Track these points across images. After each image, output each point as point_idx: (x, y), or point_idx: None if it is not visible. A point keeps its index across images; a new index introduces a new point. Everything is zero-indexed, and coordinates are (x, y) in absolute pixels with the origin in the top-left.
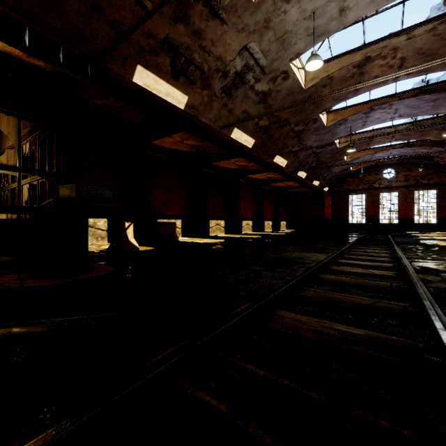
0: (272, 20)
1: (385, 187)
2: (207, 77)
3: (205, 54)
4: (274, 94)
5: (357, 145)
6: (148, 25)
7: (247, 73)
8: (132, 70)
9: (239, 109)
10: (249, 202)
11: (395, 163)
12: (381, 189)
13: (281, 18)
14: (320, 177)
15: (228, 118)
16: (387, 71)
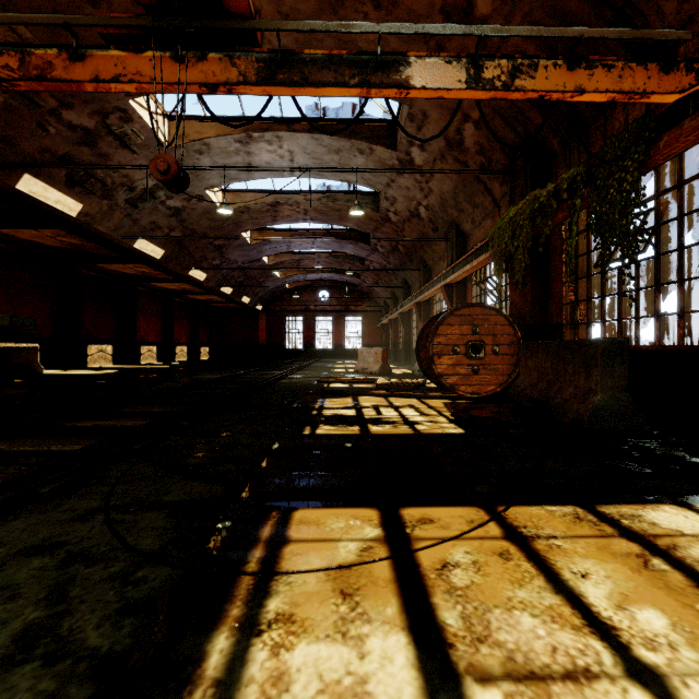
0: (186, 161)
1: (321, 310)
2: (110, 189)
3: (110, 170)
4: (189, 210)
5: (287, 264)
6: (46, 143)
7: (157, 191)
8: (17, 178)
9: (146, 220)
10: (152, 319)
11: (329, 285)
12: (317, 312)
13: (195, 161)
14: (250, 293)
15: (132, 228)
16: (296, 214)
